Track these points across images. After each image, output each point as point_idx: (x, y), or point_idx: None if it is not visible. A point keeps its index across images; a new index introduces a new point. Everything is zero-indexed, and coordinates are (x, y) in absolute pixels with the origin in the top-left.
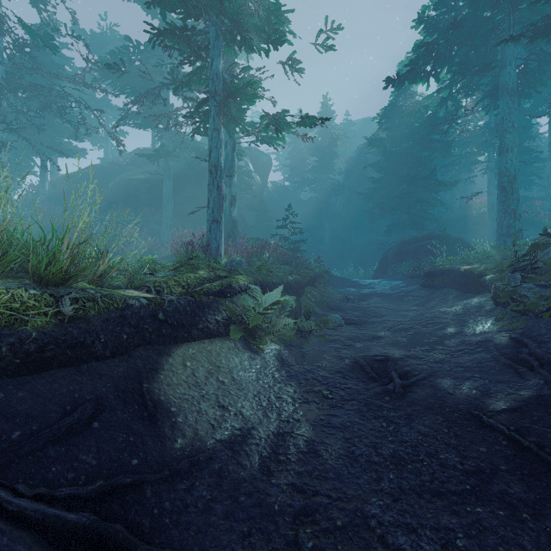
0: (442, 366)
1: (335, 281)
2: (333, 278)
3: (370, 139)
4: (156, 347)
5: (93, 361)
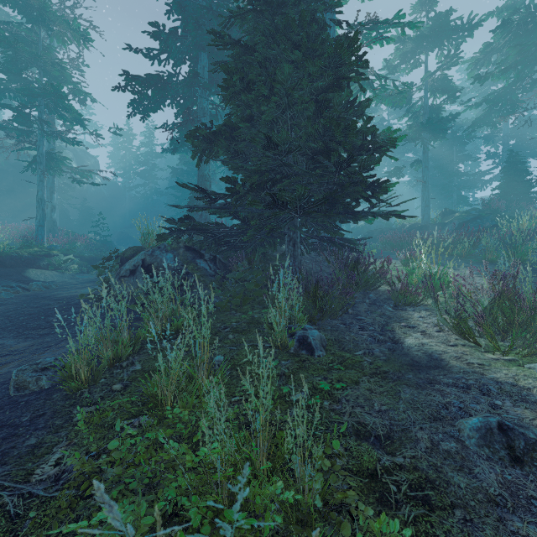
0: None
1: None
2: None
3: (173, 168)
4: (22, 268)
5: (6, 267)
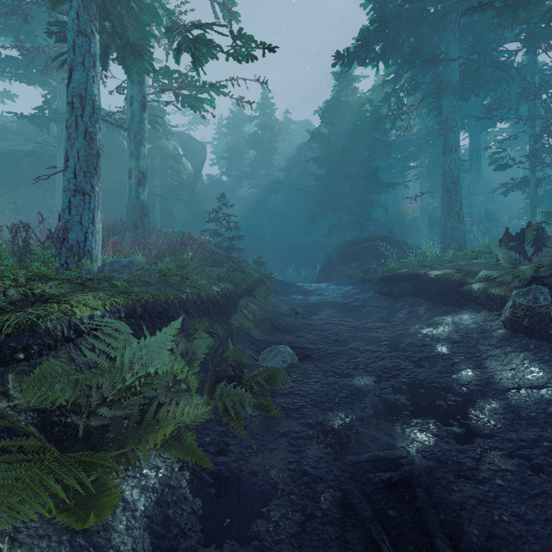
0: (546, 514)
1: (277, 287)
2: (275, 282)
3: (313, 132)
4: None
5: None
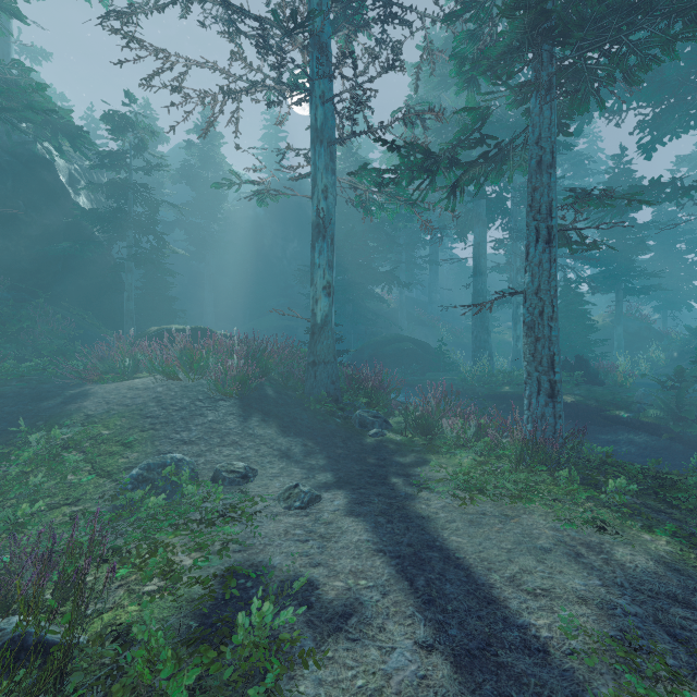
0: None
1: None
2: None
3: None
4: None
5: None
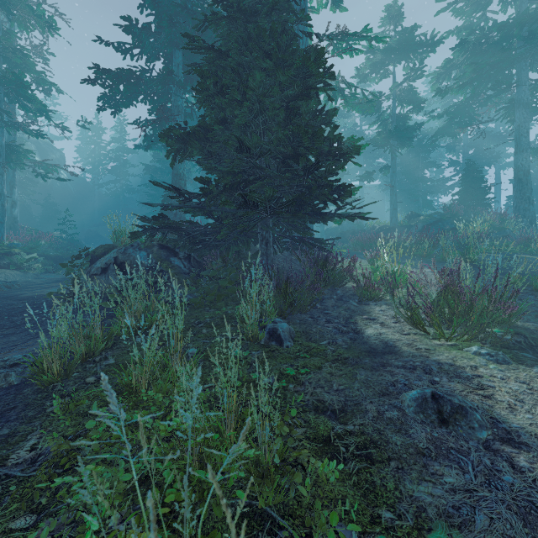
0: None
1: None
2: None
3: (146, 165)
4: None
5: None
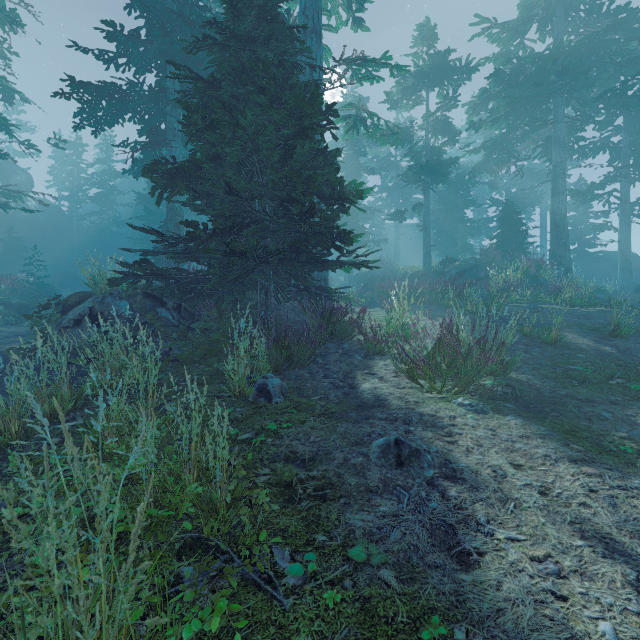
0: None
1: None
2: None
3: (139, 194)
4: None
5: None
